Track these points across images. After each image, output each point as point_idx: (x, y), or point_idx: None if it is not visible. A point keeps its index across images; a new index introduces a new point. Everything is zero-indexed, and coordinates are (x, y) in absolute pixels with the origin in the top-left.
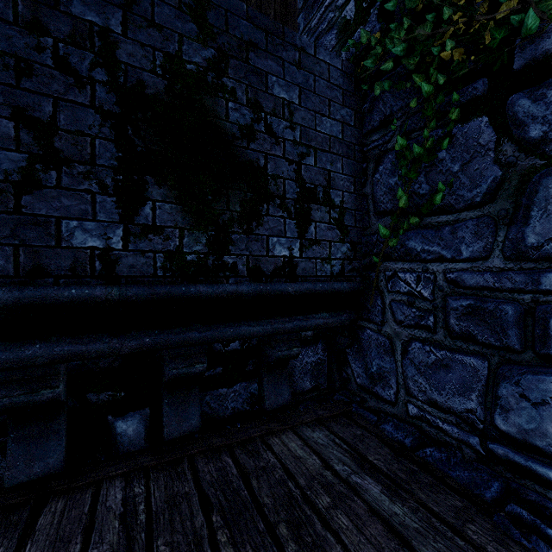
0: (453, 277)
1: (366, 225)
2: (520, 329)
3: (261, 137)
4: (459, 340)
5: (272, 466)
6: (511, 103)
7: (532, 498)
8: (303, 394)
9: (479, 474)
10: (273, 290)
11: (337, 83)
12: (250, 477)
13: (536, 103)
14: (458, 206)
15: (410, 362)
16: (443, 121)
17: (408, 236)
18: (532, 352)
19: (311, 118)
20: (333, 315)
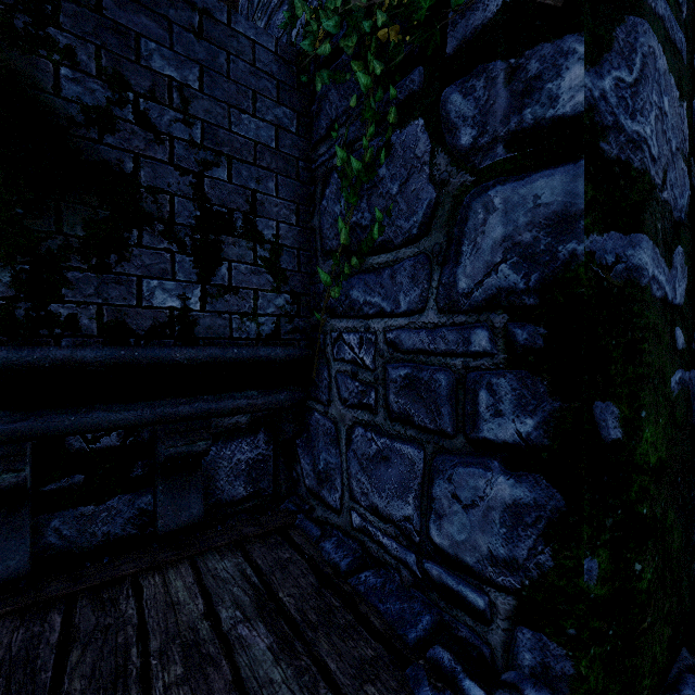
0: (392, 337)
1: (315, 270)
2: (452, 405)
3: (128, 129)
4: (398, 423)
5: (123, 622)
6: (445, 100)
7: (463, 635)
8: (233, 505)
9: (412, 605)
10: (147, 357)
11: (268, 70)
12: (75, 645)
13: (467, 99)
14: (397, 241)
15: (354, 455)
16: (384, 126)
17: (352, 284)
18: (463, 436)
19: (223, 113)
20: (266, 393)
